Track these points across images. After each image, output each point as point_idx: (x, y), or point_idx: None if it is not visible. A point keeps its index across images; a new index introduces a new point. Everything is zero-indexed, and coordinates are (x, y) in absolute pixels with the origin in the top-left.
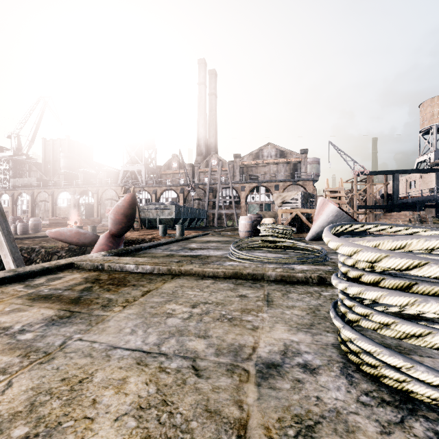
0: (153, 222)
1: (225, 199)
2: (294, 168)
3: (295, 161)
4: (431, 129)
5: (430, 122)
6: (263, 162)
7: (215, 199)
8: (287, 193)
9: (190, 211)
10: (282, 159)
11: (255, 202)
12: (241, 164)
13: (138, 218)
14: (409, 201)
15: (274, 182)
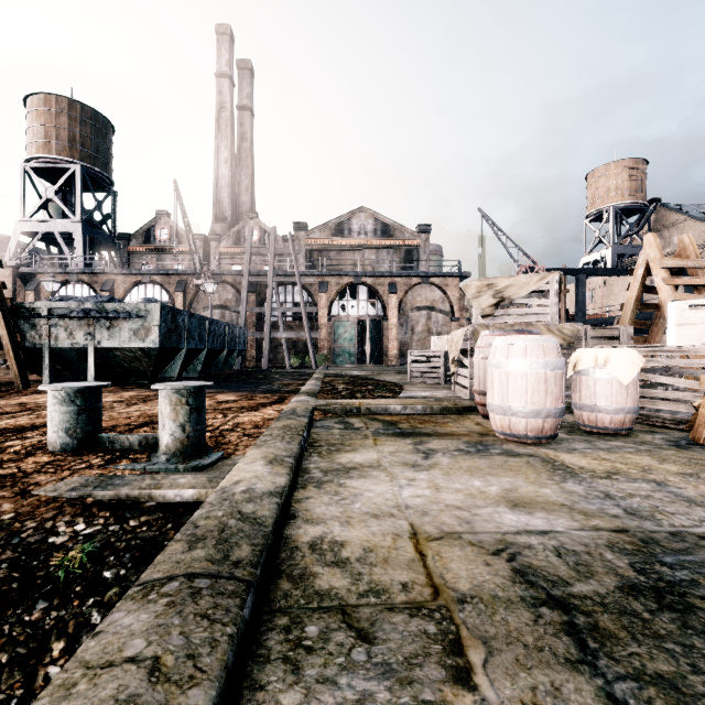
0: (74, 362)
1: (285, 309)
2: (407, 258)
3: (410, 245)
4: (607, 212)
5: (604, 201)
6: (352, 243)
7: (262, 308)
8: (512, 277)
9: (209, 329)
10: (386, 239)
11: (348, 316)
12: (309, 244)
13: (5, 348)
14: (611, 321)
15: (387, 276)
